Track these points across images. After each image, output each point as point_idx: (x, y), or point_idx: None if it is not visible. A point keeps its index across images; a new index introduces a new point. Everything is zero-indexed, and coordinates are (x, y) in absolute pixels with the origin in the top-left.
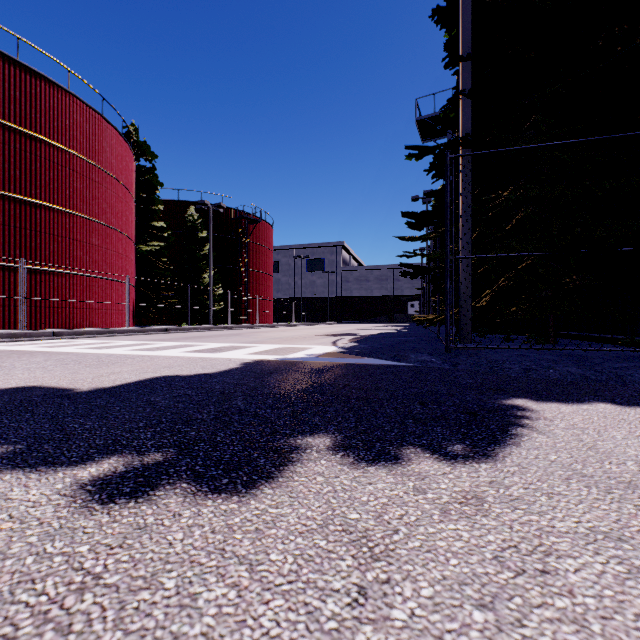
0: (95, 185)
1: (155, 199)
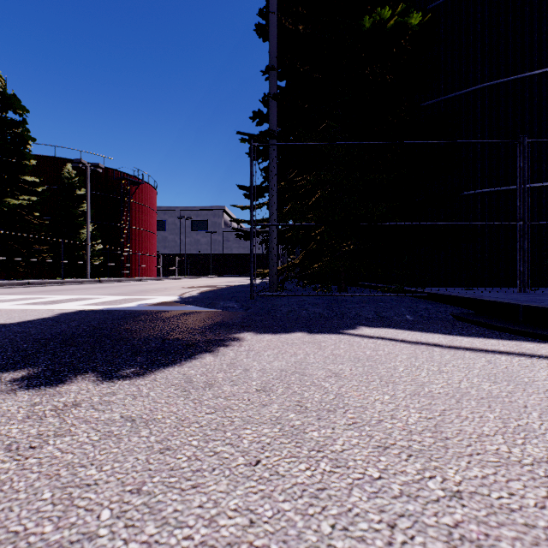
0: None
1: (26, 153)
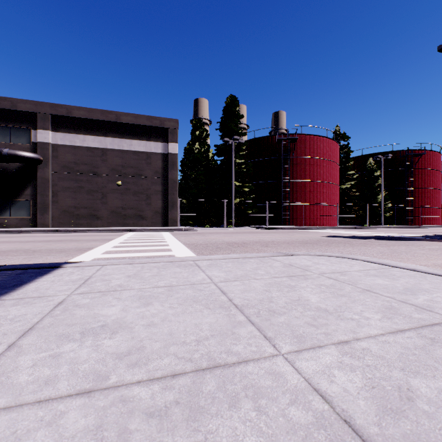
0: (324, 167)
1: (348, 160)
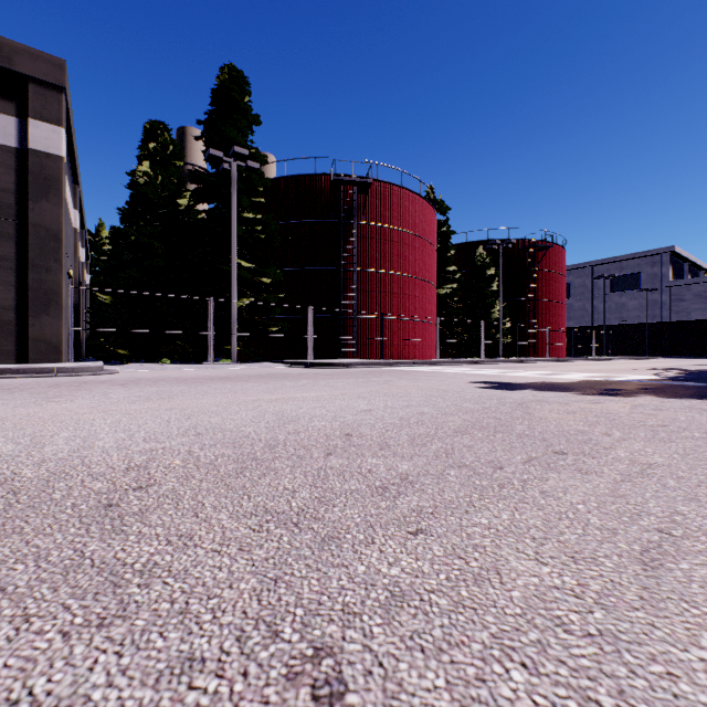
0: (416, 250)
1: (449, 247)
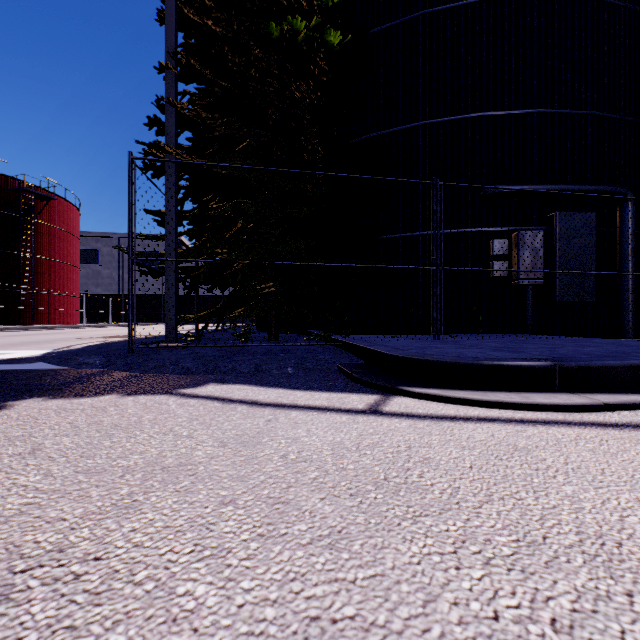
0: None
1: None
